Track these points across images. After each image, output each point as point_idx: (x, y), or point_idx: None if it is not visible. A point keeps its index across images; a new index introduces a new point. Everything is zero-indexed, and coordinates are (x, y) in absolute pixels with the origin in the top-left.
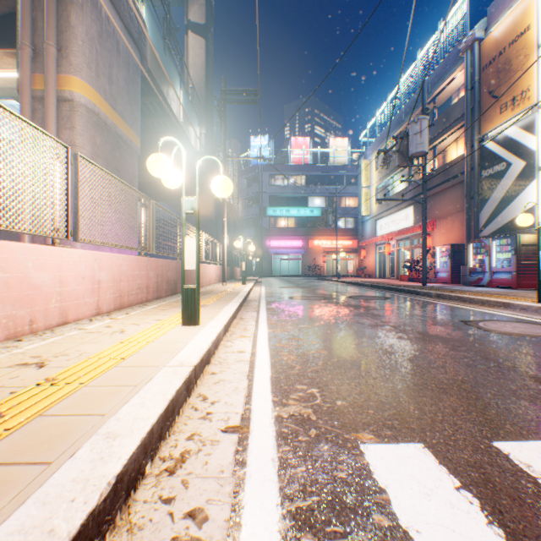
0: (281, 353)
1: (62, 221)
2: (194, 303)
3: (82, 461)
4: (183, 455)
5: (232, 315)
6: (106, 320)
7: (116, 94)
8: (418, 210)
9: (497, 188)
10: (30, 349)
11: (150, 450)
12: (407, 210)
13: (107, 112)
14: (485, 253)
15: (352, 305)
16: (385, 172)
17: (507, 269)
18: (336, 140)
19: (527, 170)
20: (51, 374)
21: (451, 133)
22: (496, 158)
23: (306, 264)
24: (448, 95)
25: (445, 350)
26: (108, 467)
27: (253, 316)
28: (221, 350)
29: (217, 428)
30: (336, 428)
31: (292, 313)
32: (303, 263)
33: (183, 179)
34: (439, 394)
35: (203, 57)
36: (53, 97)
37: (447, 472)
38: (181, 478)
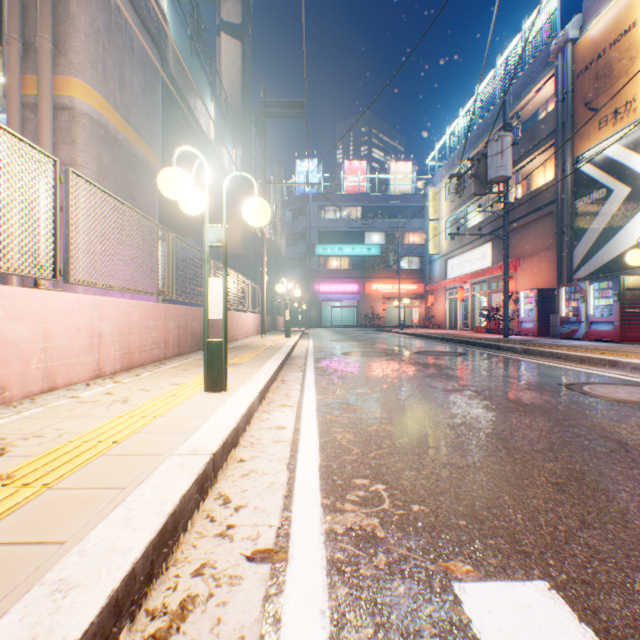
0: (333, 430)
1: (48, 255)
2: (221, 362)
3: None
4: (183, 605)
5: (271, 377)
6: (107, 385)
7: (129, 102)
8: (498, 247)
9: (595, 220)
10: None
11: (127, 606)
12: (484, 248)
13: (118, 124)
14: (581, 299)
15: (420, 363)
16: (458, 202)
17: (608, 318)
18: (398, 165)
19: (632, 198)
20: (8, 467)
21: (538, 154)
22: (594, 184)
23: (362, 312)
24: (534, 109)
25: (549, 425)
26: None
27: (297, 378)
28: (254, 425)
29: (240, 554)
30: (416, 553)
31: (346, 373)
32: (358, 311)
33: (205, 202)
34: (555, 493)
35: (239, 64)
36: (48, 104)
37: (596, 638)
38: None
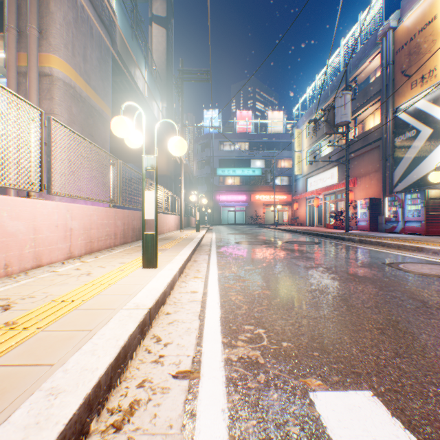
0: (229, 293)
1: (36, 176)
2: (153, 248)
3: (14, 427)
4: (131, 406)
5: (187, 258)
6: (76, 263)
7: (89, 71)
8: (342, 170)
9: (408, 151)
10: (2, 291)
11: (95, 405)
12: (333, 170)
13: (82, 85)
14: (399, 205)
15: (288, 249)
16: (314, 139)
17: (417, 218)
18: (274, 113)
19: (434, 136)
20: (12, 317)
21: (370, 106)
22: (408, 126)
23: (249, 214)
24: (366, 75)
25: (375, 290)
26: (41, 437)
27: (205, 259)
28: (176, 290)
29: (168, 374)
30: (284, 373)
31: (238, 256)
32: (246, 214)
33: (143, 139)
34: (378, 335)
35: (164, 44)
36: (35, 72)
37: (402, 426)
38: (127, 436)
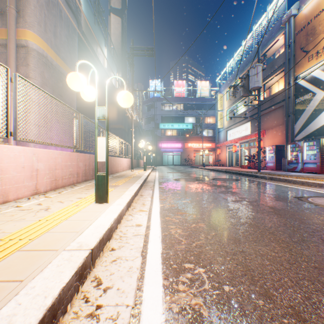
0: (169, 227)
1: (3, 124)
2: (104, 186)
3: None
4: None
5: (134, 194)
6: (40, 198)
7: (59, 45)
8: (254, 124)
9: (306, 109)
10: None
11: None
12: (247, 124)
13: (53, 56)
14: (299, 150)
15: (215, 185)
16: (233, 101)
17: (314, 161)
18: (202, 82)
19: None
20: None
21: (275, 75)
22: (305, 90)
23: (183, 158)
24: (273, 52)
25: (297, 223)
26: None
27: (149, 193)
28: (122, 224)
29: None
30: None
31: (176, 191)
32: (181, 157)
33: (95, 93)
34: (317, 275)
35: (120, 29)
36: (13, 43)
37: None
38: None
